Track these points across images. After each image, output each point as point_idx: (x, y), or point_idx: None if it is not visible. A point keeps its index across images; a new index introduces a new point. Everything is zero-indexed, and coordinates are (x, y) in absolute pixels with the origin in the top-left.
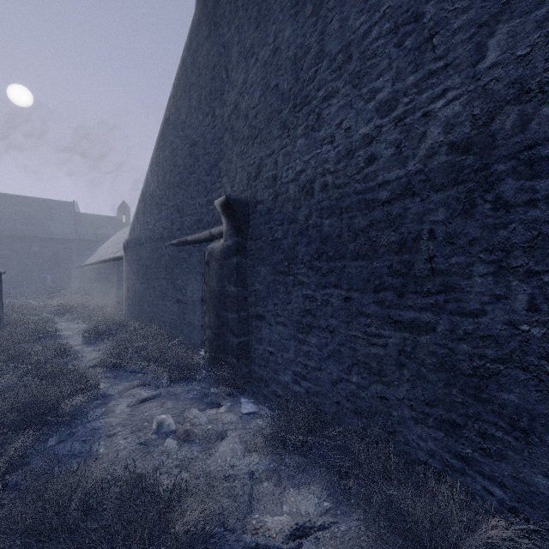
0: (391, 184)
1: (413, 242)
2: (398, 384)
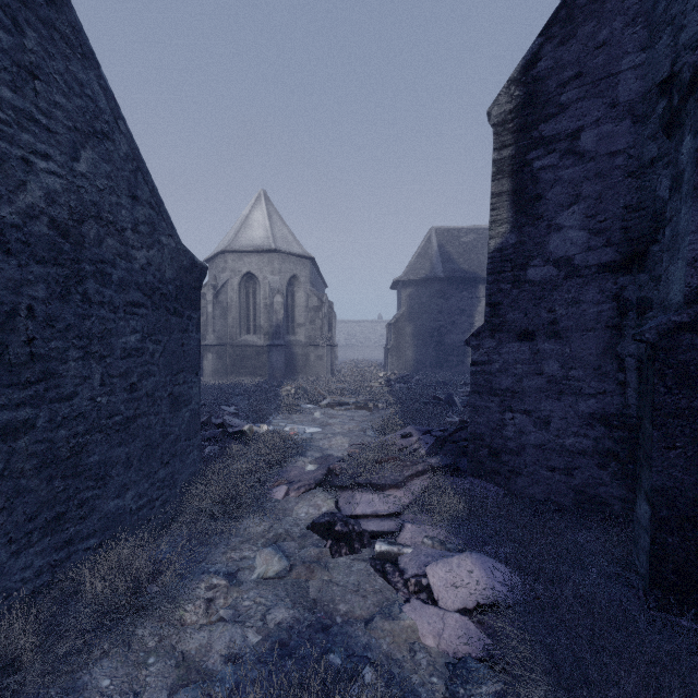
0: None
1: (9, 317)
2: None
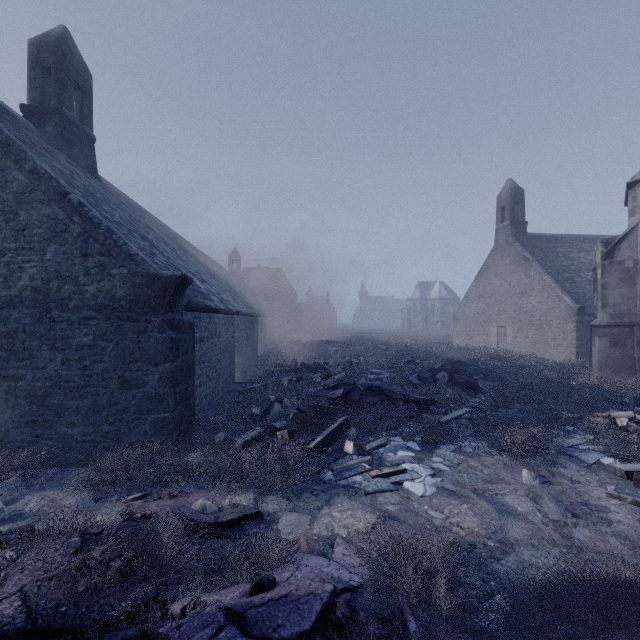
0: (2, 299)
1: (15, 333)
2: (6, 412)
